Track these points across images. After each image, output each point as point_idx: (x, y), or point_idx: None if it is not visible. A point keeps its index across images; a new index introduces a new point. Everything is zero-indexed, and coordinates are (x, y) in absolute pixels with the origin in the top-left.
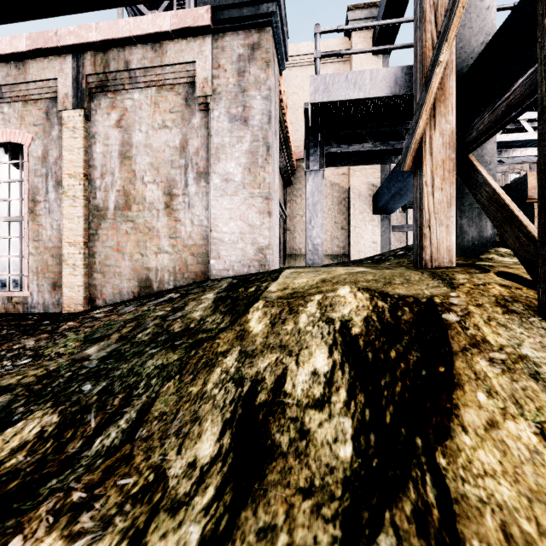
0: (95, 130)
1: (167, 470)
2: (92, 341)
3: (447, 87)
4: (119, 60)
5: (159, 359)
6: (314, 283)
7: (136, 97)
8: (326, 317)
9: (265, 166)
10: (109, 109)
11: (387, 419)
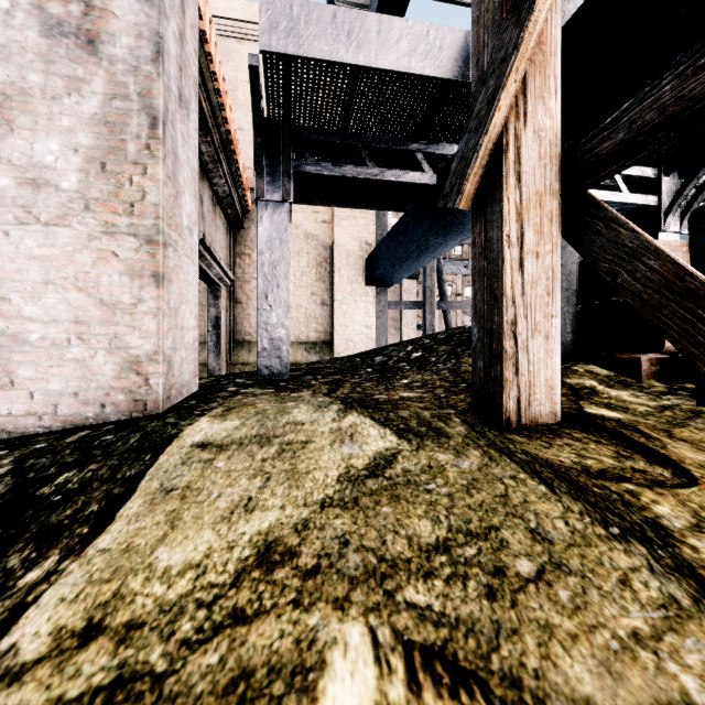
0: None
1: None
2: None
3: (547, 37)
4: None
5: None
6: (228, 577)
7: None
8: None
9: (146, 163)
10: None
11: None
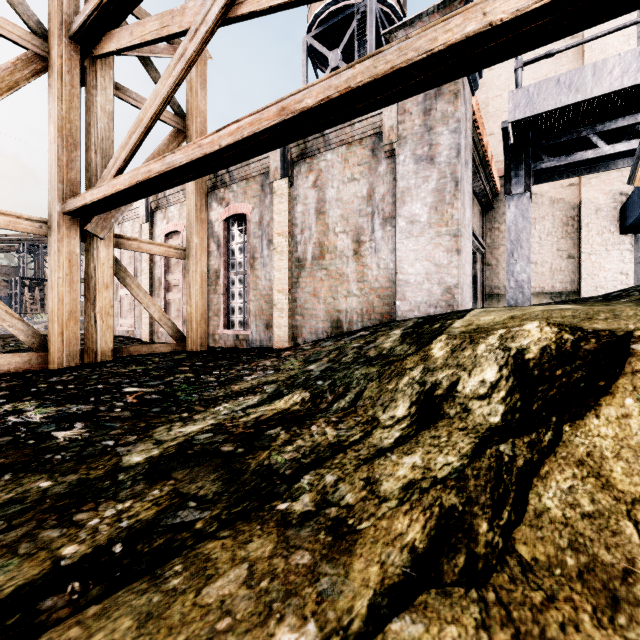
0: (296, 194)
1: (378, 417)
2: (310, 362)
3: None
4: None
5: (363, 370)
6: (500, 320)
7: (328, 158)
8: (503, 346)
9: (453, 203)
10: (307, 173)
11: (534, 407)
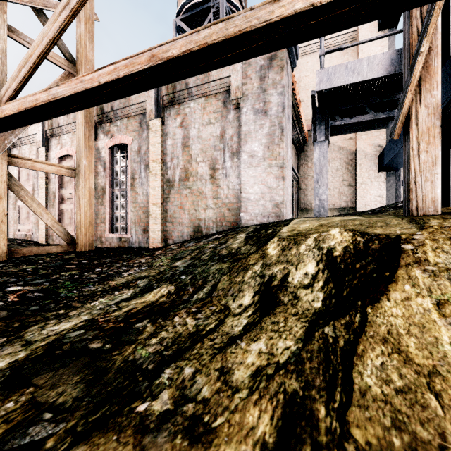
0: (167, 131)
1: (229, 306)
2: (176, 259)
3: (432, 68)
4: (181, 83)
5: (217, 266)
6: (314, 227)
7: (192, 106)
8: (318, 246)
9: (280, 144)
10: (176, 116)
11: (344, 294)
